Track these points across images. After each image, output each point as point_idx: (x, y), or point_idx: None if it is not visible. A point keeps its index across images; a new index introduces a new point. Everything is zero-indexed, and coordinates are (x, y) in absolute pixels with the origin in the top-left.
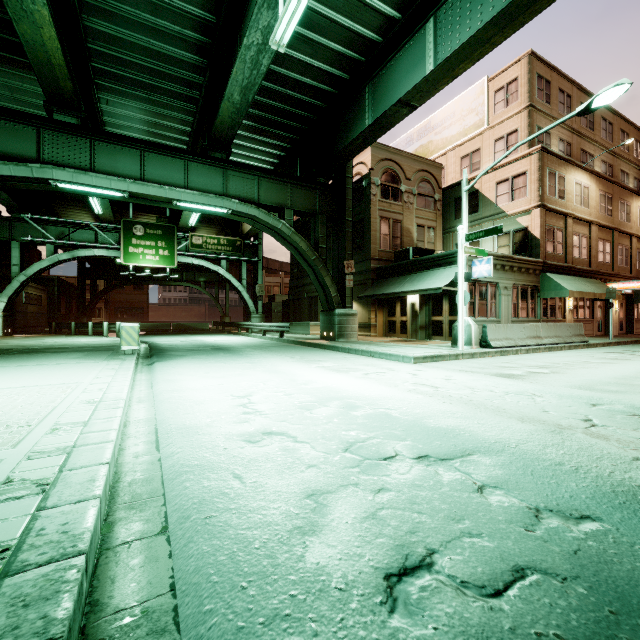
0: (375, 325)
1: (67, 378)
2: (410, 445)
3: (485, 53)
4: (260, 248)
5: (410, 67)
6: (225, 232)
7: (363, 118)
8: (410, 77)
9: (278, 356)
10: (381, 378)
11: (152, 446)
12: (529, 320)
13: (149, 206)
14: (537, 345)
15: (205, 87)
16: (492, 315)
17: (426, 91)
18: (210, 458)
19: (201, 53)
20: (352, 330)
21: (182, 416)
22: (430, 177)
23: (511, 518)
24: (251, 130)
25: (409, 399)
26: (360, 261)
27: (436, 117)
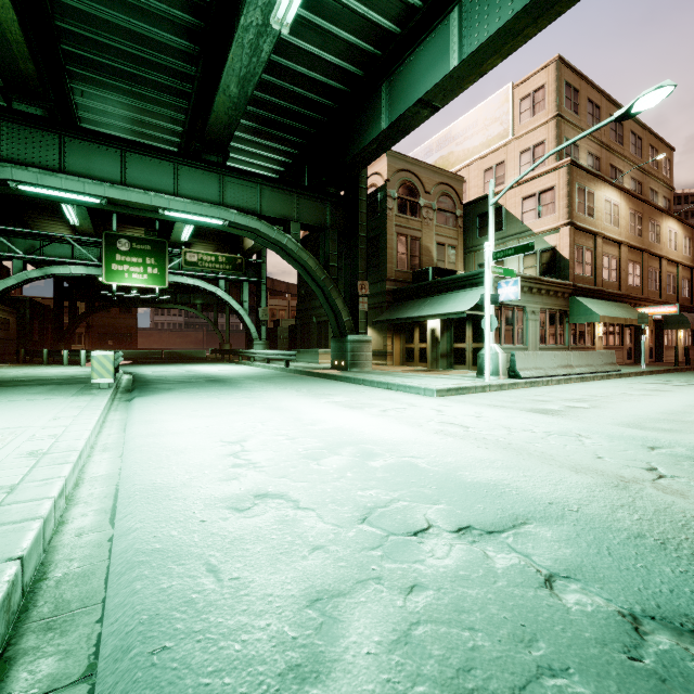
0: (391, 353)
1: (15, 420)
2: (445, 510)
3: (516, 47)
4: (264, 267)
5: (432, 63)
6: (224, 249)
7: (379, 120)
8: (432, 74)
9: (282, 389)
10: (401, 416)
11: (105, 517)
12: (558, 347)
13: (136, 218)
14: (568, 375)
15: (198, 79)
16: (519, 342)
17: (450, 90)
18: (178, 538)
19: (192, 38)
20: (366, 359)
21: (153, 471)
22: (451, 191)
23: (602, 635)
24: (252, 132)
25: (437, 443)
26: (375, 282)
27: (457, 126)
